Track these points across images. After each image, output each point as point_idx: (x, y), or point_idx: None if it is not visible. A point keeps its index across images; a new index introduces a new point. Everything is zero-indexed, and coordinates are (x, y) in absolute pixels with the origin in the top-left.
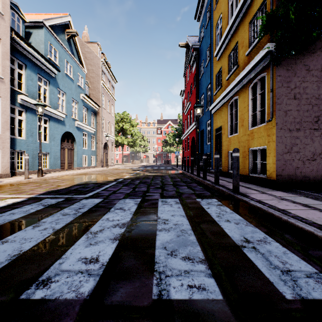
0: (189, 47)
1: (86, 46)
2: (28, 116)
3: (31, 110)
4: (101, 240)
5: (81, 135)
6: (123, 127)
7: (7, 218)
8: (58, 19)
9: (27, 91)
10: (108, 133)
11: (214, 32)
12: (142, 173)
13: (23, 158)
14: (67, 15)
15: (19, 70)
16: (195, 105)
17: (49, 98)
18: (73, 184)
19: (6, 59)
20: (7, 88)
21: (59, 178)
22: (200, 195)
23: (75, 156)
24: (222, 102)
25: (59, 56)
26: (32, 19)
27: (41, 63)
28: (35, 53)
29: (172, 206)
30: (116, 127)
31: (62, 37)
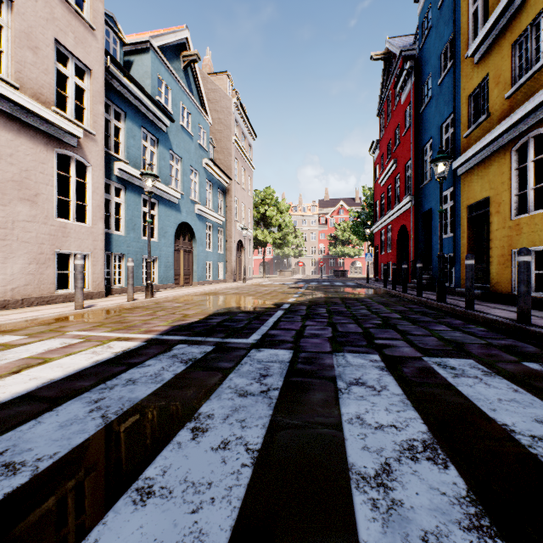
0: (391, 58)
1: (209, 80)
2: (128, 197)
3: (133, 188)
4: (436, 531)
5: (204, 227)
6: (265, 213)
7: (126, 395)
8: (170, 36)
9: (128, 156)
10: (243, 224)
11: (464, 10)
12: (312, 293)
13: (121, 266)
14: (184, 29)
15: (116, 122)
16: (408, 165)
17: (158, 167)
18: (209, 314)
19: (99, 102)
20: (100, 151)
21: (178, 301)
22: (516, 351)
23: (194, 263)
24: (492, 148)
25: (171, 96)
26: (133, 39)
27: (146, 108)
28: (139, 93)
29: (490, 384)
30: (254, 214)
31: (176, 66)
